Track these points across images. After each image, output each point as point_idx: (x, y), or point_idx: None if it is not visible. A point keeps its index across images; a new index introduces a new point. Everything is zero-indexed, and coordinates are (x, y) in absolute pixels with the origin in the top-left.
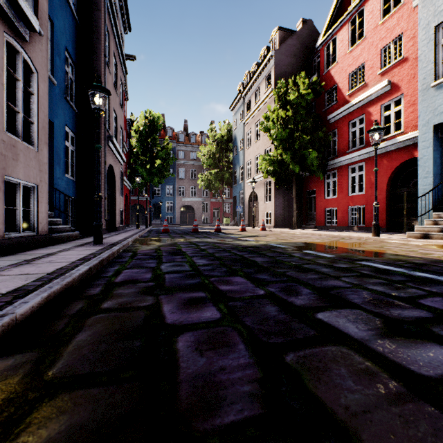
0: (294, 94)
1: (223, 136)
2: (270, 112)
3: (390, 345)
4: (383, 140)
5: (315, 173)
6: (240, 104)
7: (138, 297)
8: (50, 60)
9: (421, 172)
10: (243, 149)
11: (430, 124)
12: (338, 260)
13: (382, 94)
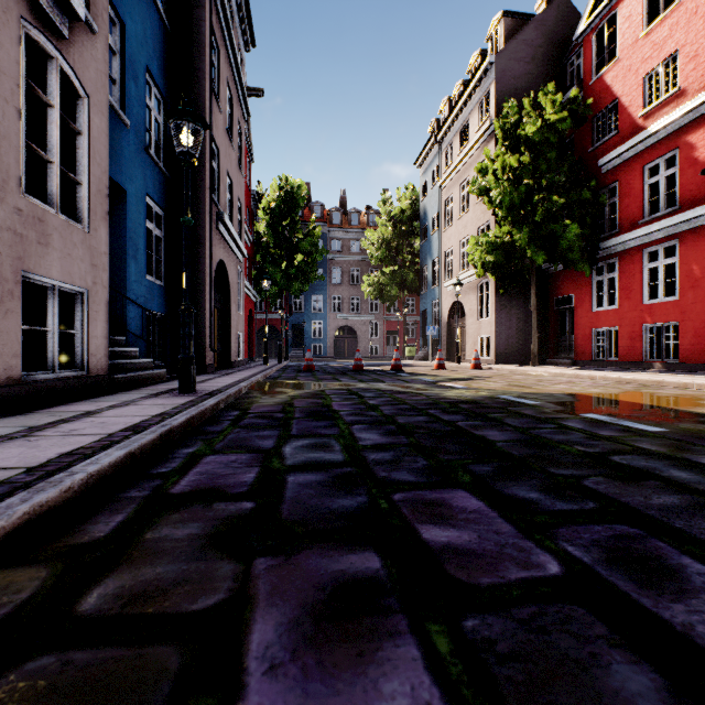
0: (534, 123)
1: (405, 211)
2: (488, 161)
3: None
4: None
5: (575, 264)
6: (433, 155)
7: (194, 565)
8: (120, 87)
9: None
10: (438, 231)
11: None
12: (687, 443)
13: None
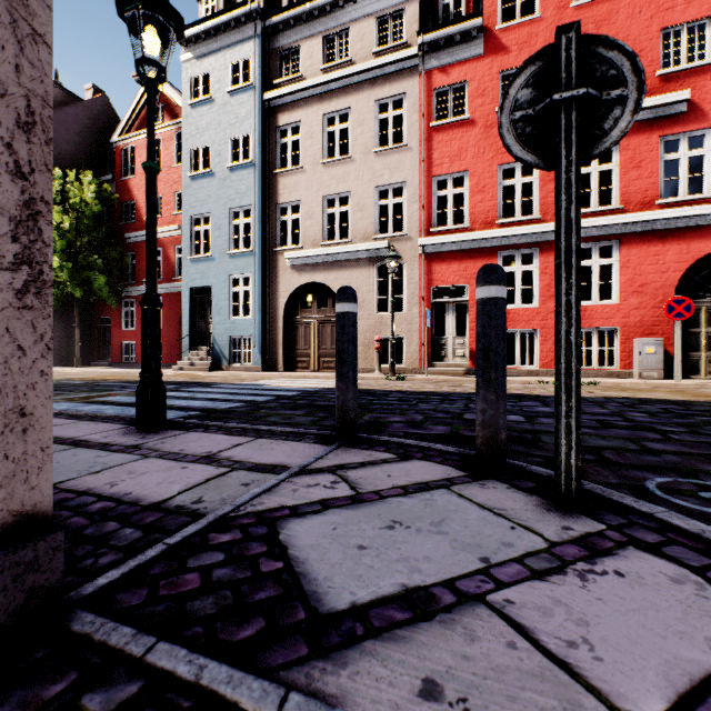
0: (76, 197)
1: None
2: None
3: (63, 393)
4: (177, 280)
5: (107, 300)
6: None
7: None
8: None
9: (184, 321)
10: None
11: (189, 286)
12: (83, 383)
13: (176, 236)
